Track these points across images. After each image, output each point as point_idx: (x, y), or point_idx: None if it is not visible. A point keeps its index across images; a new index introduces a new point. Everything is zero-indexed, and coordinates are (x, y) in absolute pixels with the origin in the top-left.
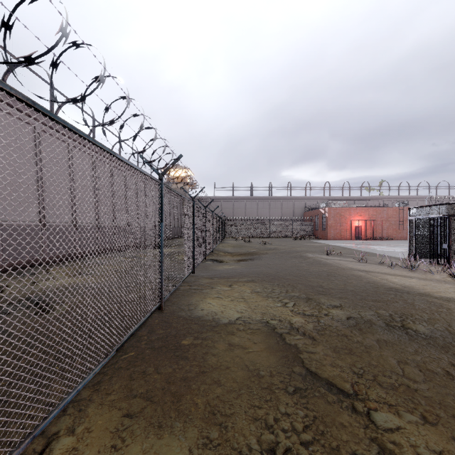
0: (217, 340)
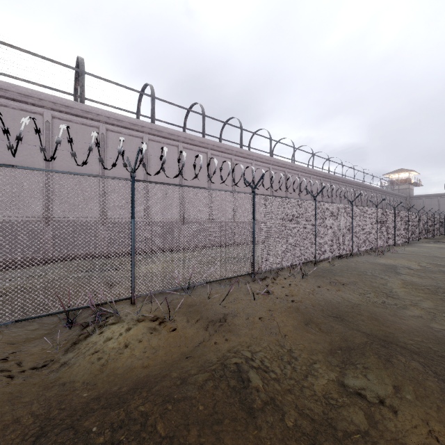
0: (425, 246)
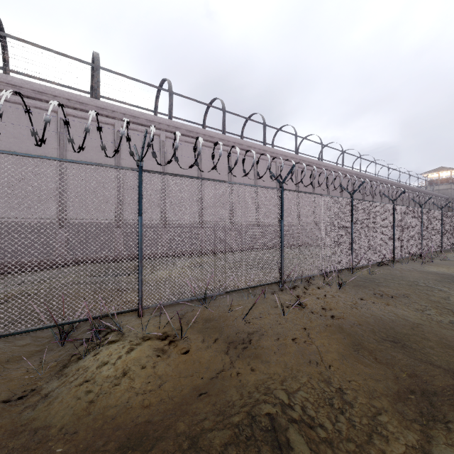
0: None
